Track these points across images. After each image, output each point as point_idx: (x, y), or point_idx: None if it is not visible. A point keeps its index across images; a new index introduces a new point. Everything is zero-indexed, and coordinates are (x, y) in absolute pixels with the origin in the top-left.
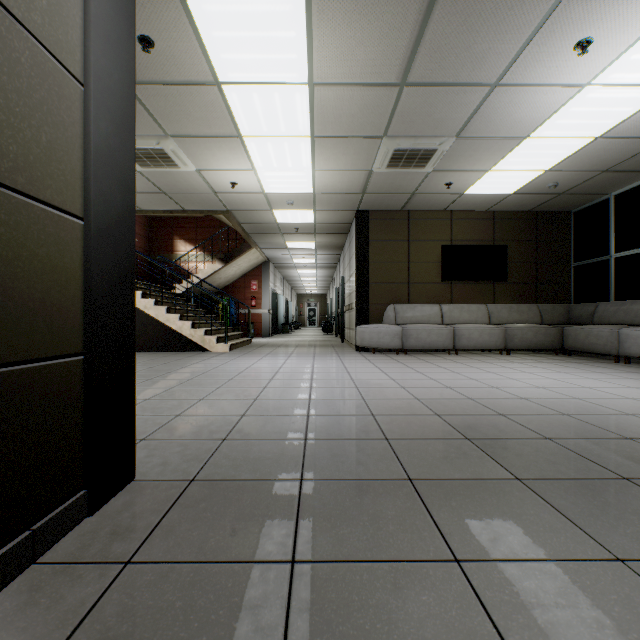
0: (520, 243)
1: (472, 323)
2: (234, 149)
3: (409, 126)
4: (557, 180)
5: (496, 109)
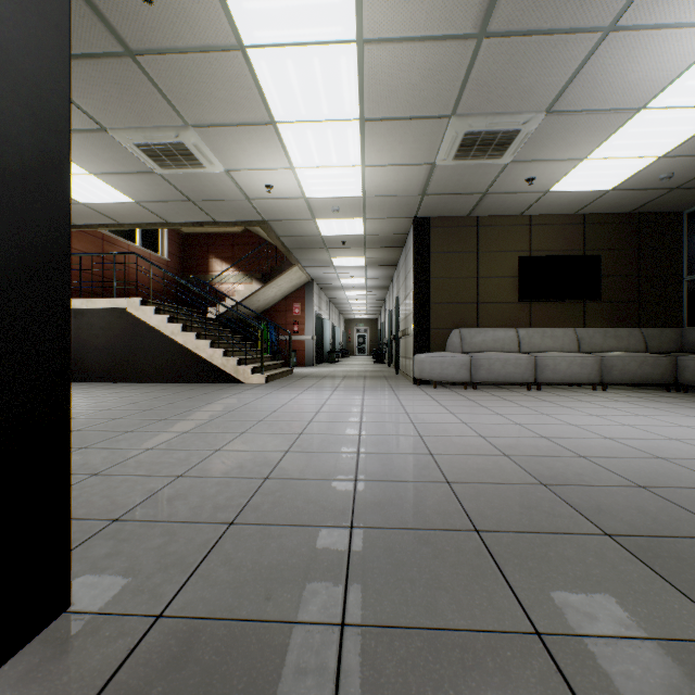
0: (617, 253)
1: (557, 351)
2: (267, 141)
3: (486, 99)
4: (673, 169)
5: (605, 67)
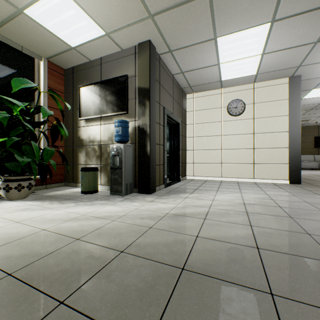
0: None
1: None
2: None
3: (303, 117)
4: None
5: None
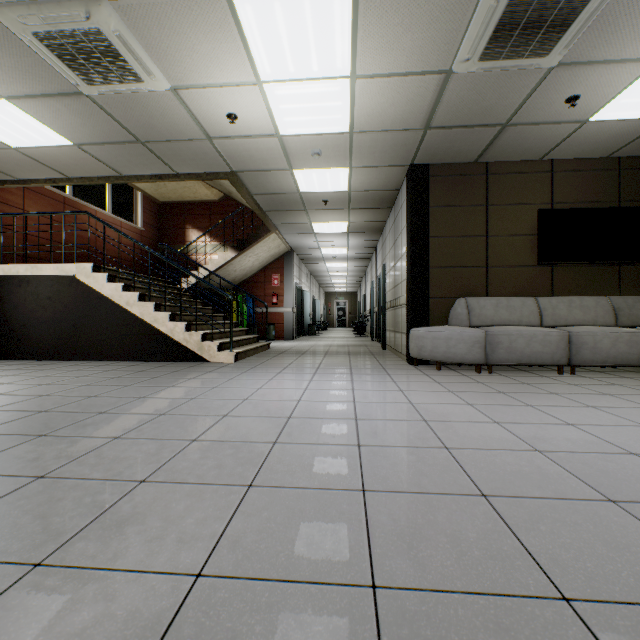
0: None
1: (588, 325)
2: (219, 28)
3: None
4: None
5: None
